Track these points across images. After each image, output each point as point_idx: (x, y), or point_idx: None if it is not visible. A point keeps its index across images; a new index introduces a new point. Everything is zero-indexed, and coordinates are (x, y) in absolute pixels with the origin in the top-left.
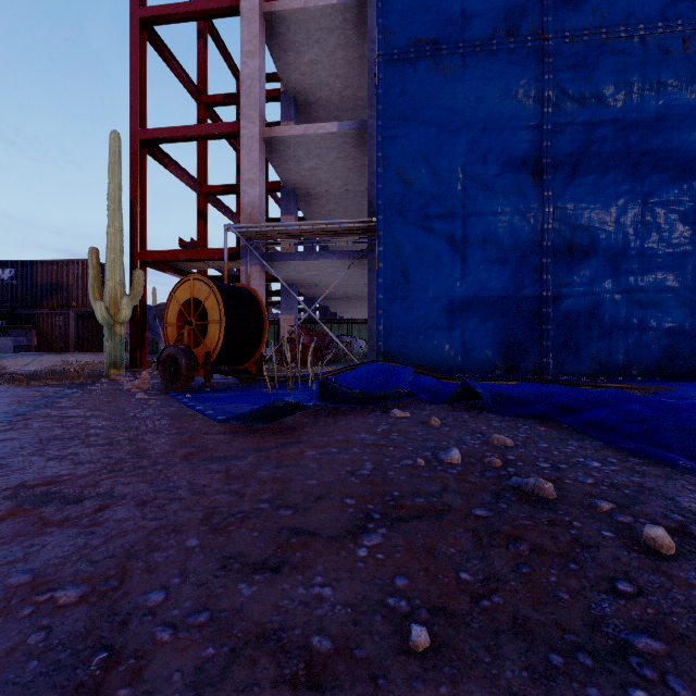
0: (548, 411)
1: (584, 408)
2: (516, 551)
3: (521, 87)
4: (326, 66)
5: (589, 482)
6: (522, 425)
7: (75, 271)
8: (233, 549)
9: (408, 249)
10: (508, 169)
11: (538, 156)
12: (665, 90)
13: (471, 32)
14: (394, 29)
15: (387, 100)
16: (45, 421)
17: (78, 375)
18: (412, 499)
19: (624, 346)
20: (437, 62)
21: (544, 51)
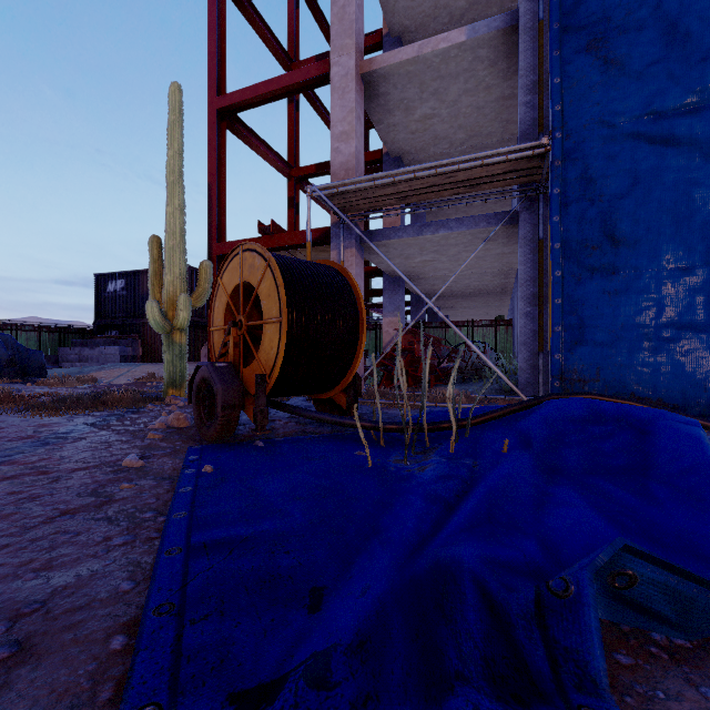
0: None
1: None
2: None
3: None
4: None
5: None
6: None
7: None
8: None
9: (616, 183)
10: None
11: None
12: None
13: None
14: None
15: None
16: None
17: (122, 398)
18: None
19: None
20: None
21: None
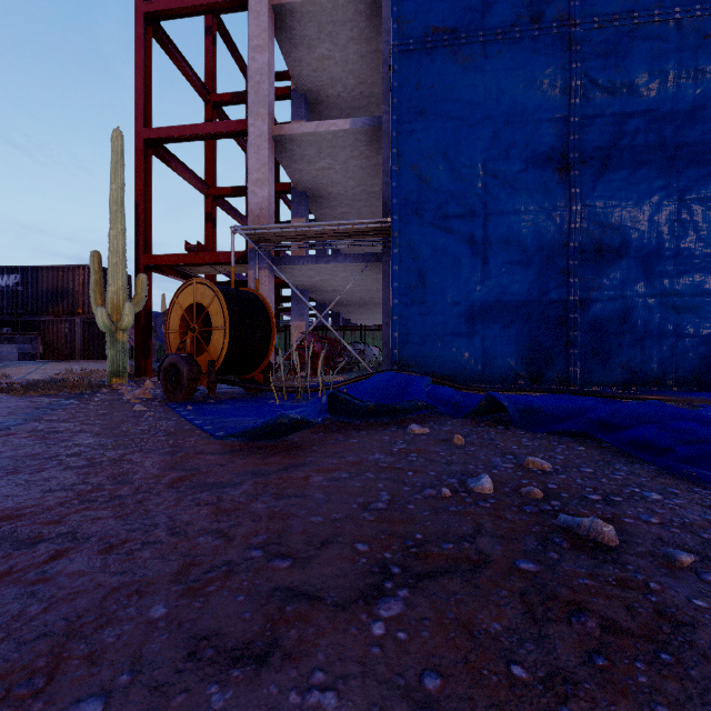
0: (585, 427)
1: (626, 424)
2: (582, 630)
3: (546, 77)
4: (338, 62)
5: (655, 521)
6: (557, 444)
7: (81, 277)
8: (208, 624)
9: (425, 251)
10: (532, 164)
11: (565, 150)
12: (703, 78)
13: (492, 19)
14: (410, 18)
15: (403, 93)
16: (28, 437)
17: (78, 385)
18: (439, 545)
19: (658, 354)
20: (456, 52)
21: (571, 38)
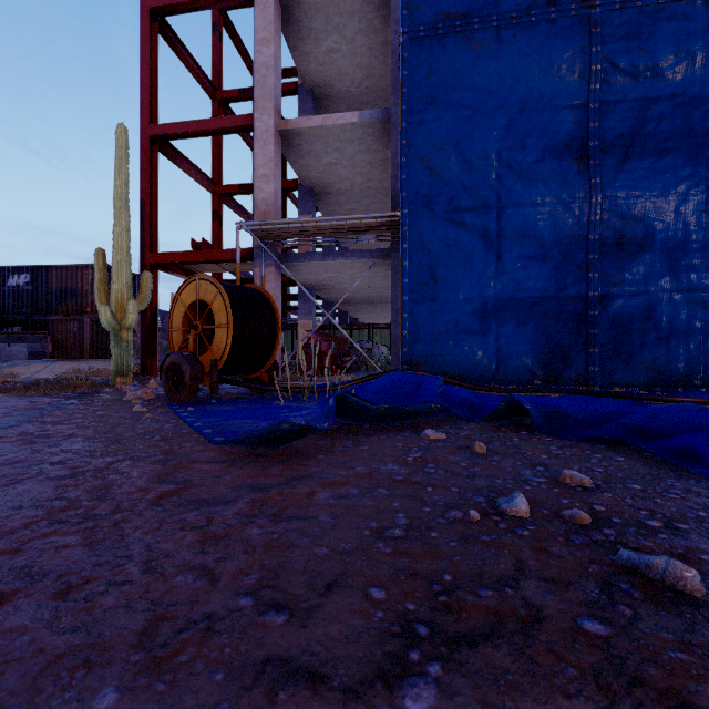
0: (620, 434)
1: (667, 430)
2: None
3: (564, 62)
4: (346, 55)
5: None
6: (592, 453)
7: (89, 276)
8: None
9: (436, 246)
10: (549, 154)
11: (584, 138)
12: None
13: (507, 2)
14: (420, 4)
15: (413, 82)
16: (15, 441)
17: (81, 384)
18: (474, 591)
19: (685, 352)
20: (469, 38)
21: (590, 20)
